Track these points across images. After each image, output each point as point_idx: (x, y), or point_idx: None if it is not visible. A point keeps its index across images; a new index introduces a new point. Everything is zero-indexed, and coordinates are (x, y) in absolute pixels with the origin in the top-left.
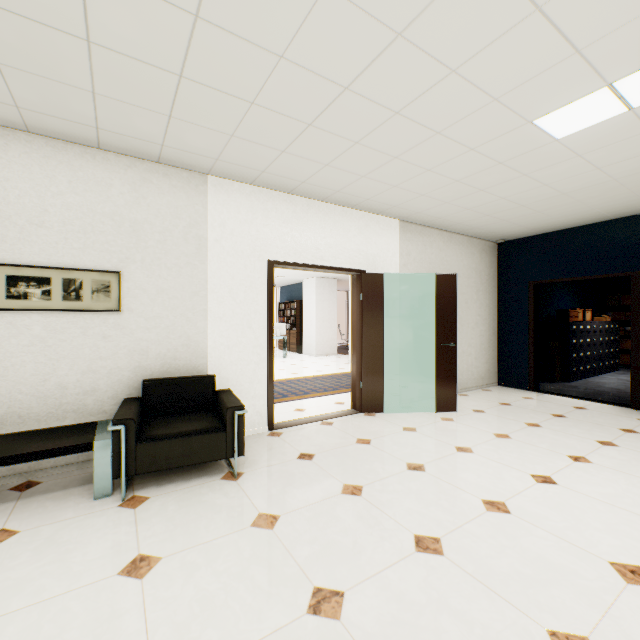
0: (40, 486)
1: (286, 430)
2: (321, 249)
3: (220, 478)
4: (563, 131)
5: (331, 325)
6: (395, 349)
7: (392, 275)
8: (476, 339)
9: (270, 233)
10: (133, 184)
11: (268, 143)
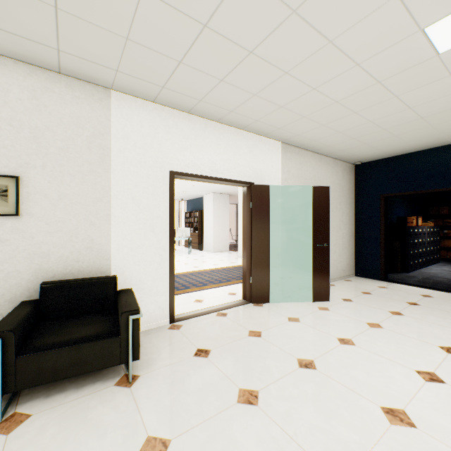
0: None
1: (185, 322)
2: (217, 163)
3: (114, 384)
4: (448, 43)
5: (224, 229)
6: (278, 249)
7: (276, 187)
8: (339, 240)
9: (171, 147)
10: (33, 91)
11: (164, 50)
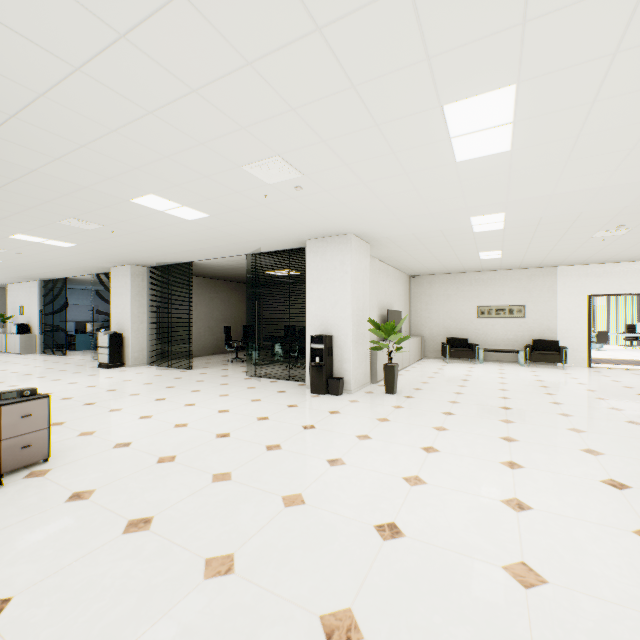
0: (504, 363)
1: (597, 368)
2: (623, 286)
3: (557, 369)
4: None
5: None
6: None
7: None
8: None
9: (588, 283)
10: (528, 277)
11: (577, 260)
